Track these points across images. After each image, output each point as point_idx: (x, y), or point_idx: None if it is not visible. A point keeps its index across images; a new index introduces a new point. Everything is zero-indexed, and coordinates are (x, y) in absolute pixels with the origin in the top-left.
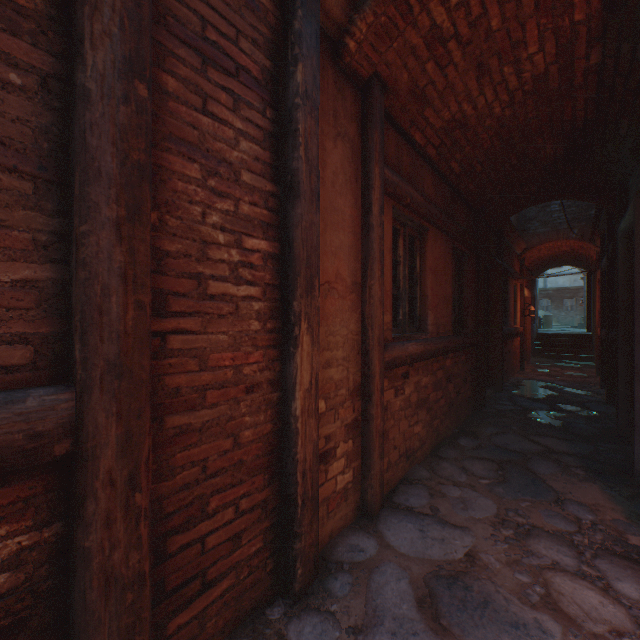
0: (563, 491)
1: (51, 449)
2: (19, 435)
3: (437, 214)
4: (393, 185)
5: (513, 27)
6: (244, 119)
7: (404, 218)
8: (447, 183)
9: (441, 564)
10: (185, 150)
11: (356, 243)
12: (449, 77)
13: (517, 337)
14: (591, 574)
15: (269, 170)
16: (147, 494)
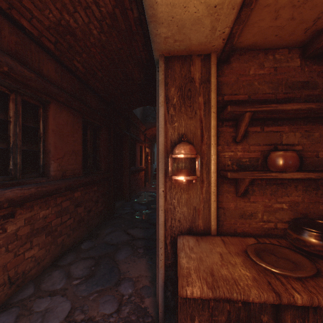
0: (126, 271)
1: None
2: None
3: (59, 92)
4: None
5: None
6: None
7: (10, 85)
8: (77, 76)
9: None
10: None
11: None
12: None
13: (143, 171)
14: None
15: None
16: None
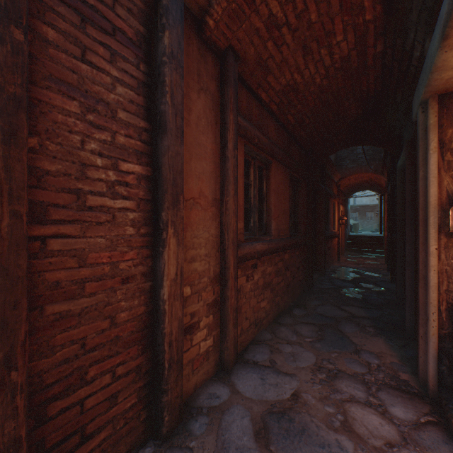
0: (360, 344)
1: None
2: None
3: (278, 151)
4: (244, 129)
5: (326, 21)
6: (120, 69)
7: (254, 153)
8: (286, 130)
9: (274, 403)
10: (65, 89)
11: (216, 170)
12: (284, 54)
13: (335, 238)
14: (375, 403)
15: (143, 111)
16: (23, 371)
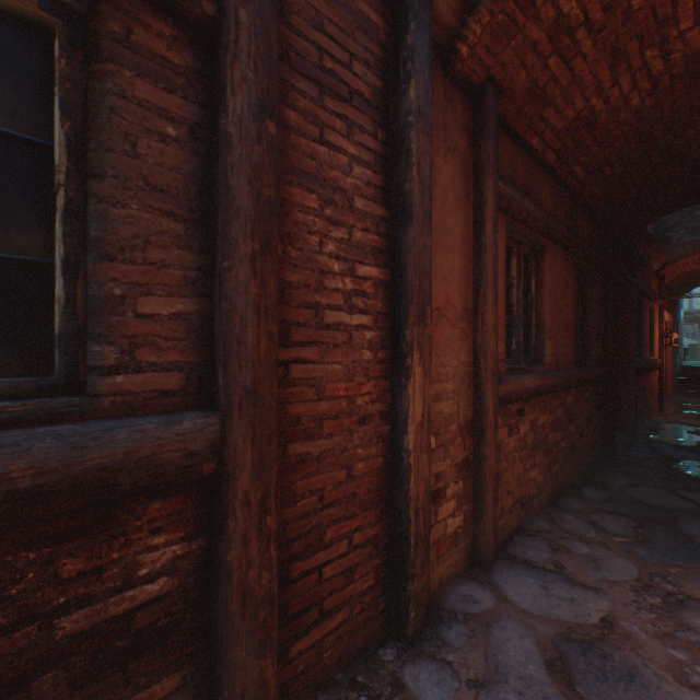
0: None
1: (200, 468)
2: (177, 453)
3: (557, 228)
4: (507, 199)
5: (660, 2)
6: (357, 144)
7: (518, 235)
8: (568, 191)
9: (571, 626)
10: (304, 181)
11: (466, 266)
12: (575, 70)
13: (654, 371)
14: None
15: (380, 194)
16: (276, 518)
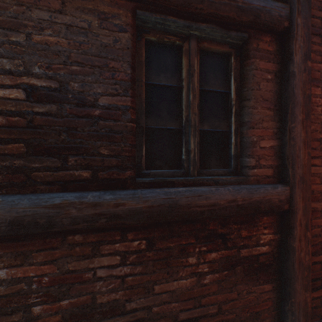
0: None
1: (283, 206)
2: (276, 199)
3: None
4: None
5: None
6: None
7: None
8: None
9: None
10: (314, 83)
11: None
12: None
13: None
14: None
15: None
16: (310, 233)
